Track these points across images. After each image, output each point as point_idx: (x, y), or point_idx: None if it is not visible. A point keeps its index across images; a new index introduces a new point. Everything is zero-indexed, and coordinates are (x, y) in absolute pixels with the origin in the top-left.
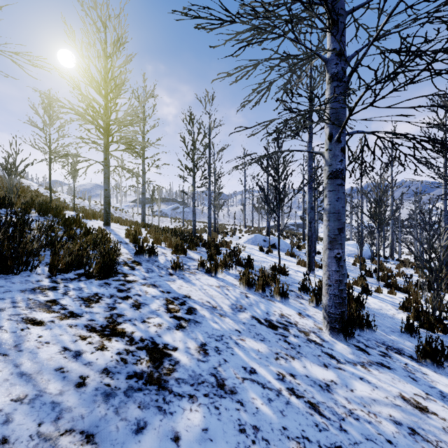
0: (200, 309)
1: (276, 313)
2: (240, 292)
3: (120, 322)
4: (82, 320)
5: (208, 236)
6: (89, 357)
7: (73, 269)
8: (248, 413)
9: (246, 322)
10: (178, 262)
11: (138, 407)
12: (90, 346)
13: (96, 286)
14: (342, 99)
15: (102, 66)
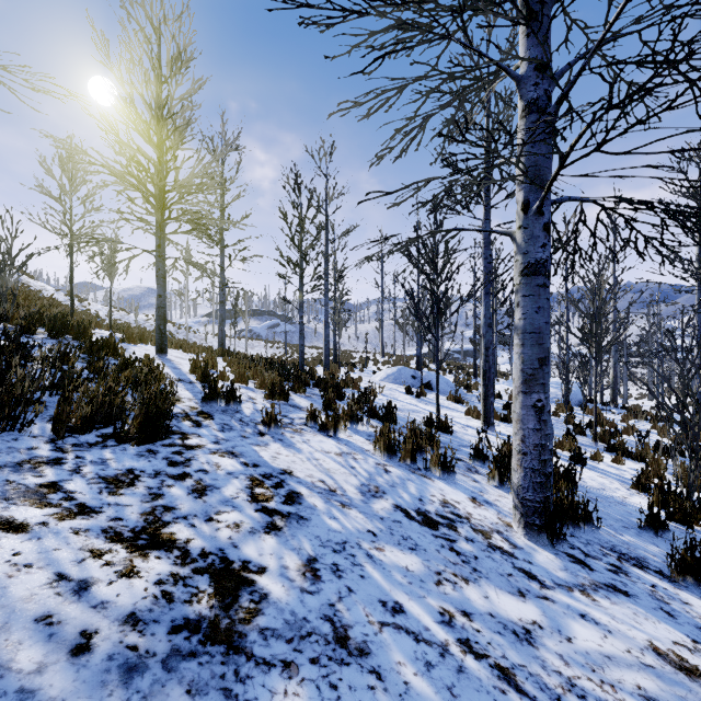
0: (308, 495)
1: (436, 499)
2: (375, 464)
3: (167, 521)
4: (100, 519)
5: (325, 370)
6: (103, 591)
7: (96, 426)
8: (391, 694)
9: (386, 516)
10: (273, 414)
11: (187, 691)
12: (108, 569)
13: (133, 456)
14: (551, 137)
15: (153, 97)
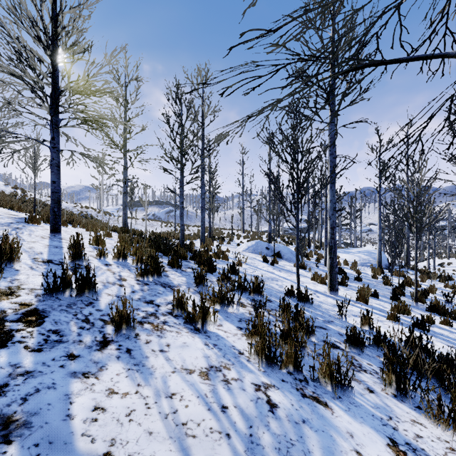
0: None
1: None
2: (254, 390)
3: None
4: None
5: (201, 243)
6: None
7: None
8: None
9: None
10: (124, 312)
11: None
12: None
13: None
14: None
15: None
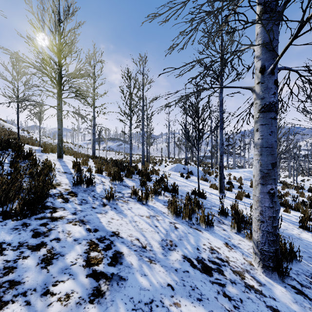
0: (127, 254)
1: (206, 247)
2: (169, 223)
3: (5, 301)
4: None
5: (142, 165)
6: None
7: None
8: None
9: (178, 267)
10: (111, 193)
11: None
12: None
13: (8, 230)
14: None
15: (53, 27)
